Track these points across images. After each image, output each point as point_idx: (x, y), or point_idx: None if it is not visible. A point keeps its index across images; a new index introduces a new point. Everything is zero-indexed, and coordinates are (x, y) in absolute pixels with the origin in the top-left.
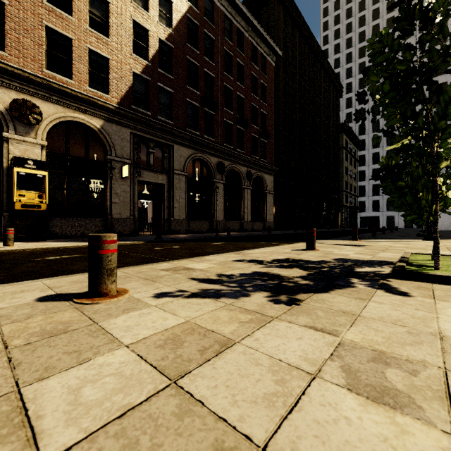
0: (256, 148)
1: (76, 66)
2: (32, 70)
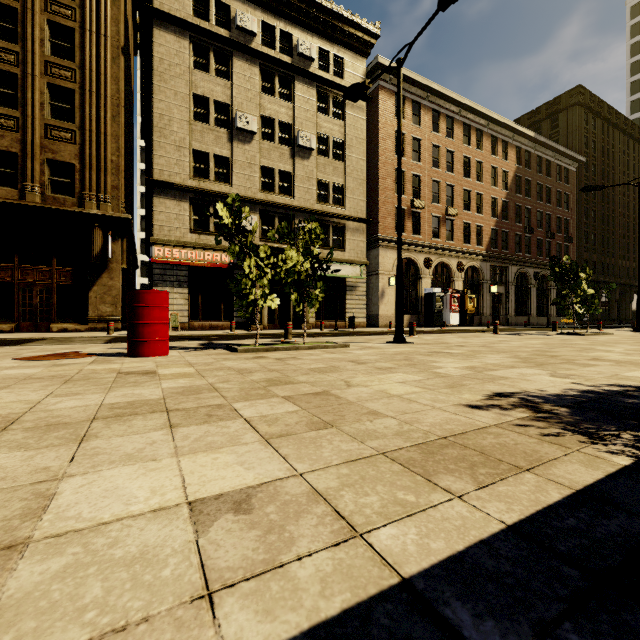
0: (559, 252)
1: (472, 237)
2: (460, 246)
